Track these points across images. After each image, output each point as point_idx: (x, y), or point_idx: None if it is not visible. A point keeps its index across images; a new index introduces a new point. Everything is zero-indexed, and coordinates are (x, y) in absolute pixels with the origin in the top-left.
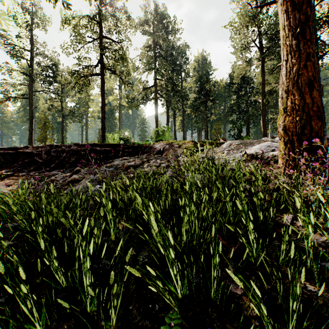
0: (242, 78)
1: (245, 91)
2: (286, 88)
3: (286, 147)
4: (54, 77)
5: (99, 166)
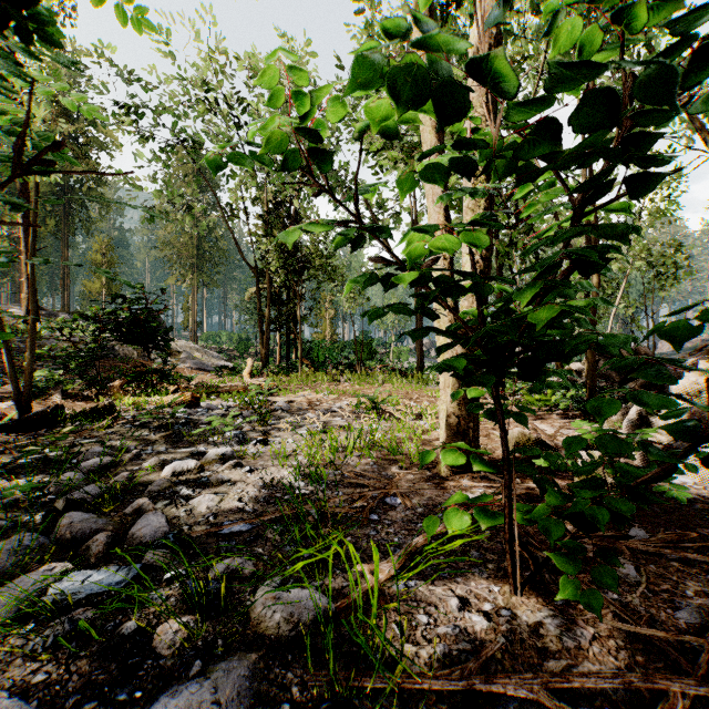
0: None
1: None
2: (27, 291)
3: (27, 312)
4: None
5: None
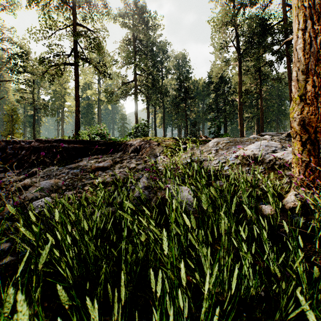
0: (220, 77)
1: (223, 91)
2: (303, 66)
3: (304, 149)
4: (23, 67)
5: (65, 166)
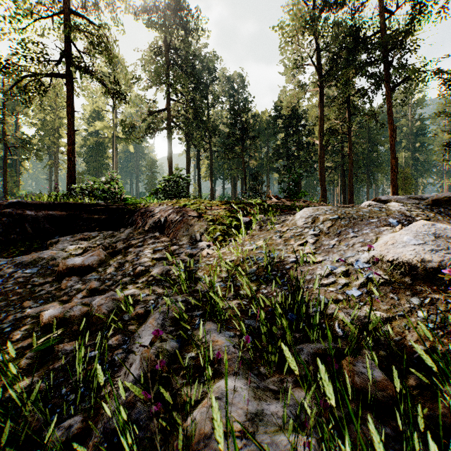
0: (292, 110)
1: (296, 129)
2: None
3: None
4: None
5: (25, 252)
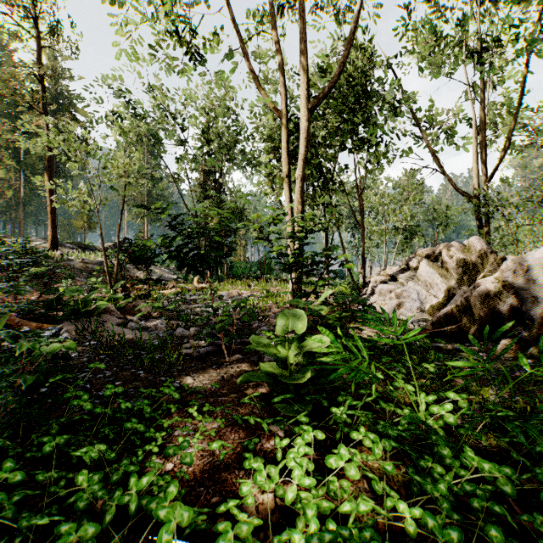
0: None
1: None
2: (51, 230)
3: (51, 244)
4: None
5: None
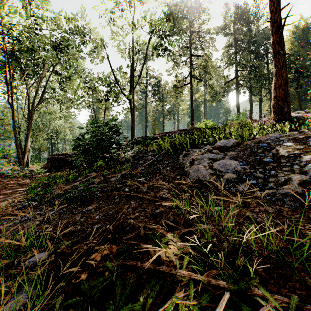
0: None
1: None
2: (273, 88)
3: (273, 114)
4: (158, 90)
5: None
